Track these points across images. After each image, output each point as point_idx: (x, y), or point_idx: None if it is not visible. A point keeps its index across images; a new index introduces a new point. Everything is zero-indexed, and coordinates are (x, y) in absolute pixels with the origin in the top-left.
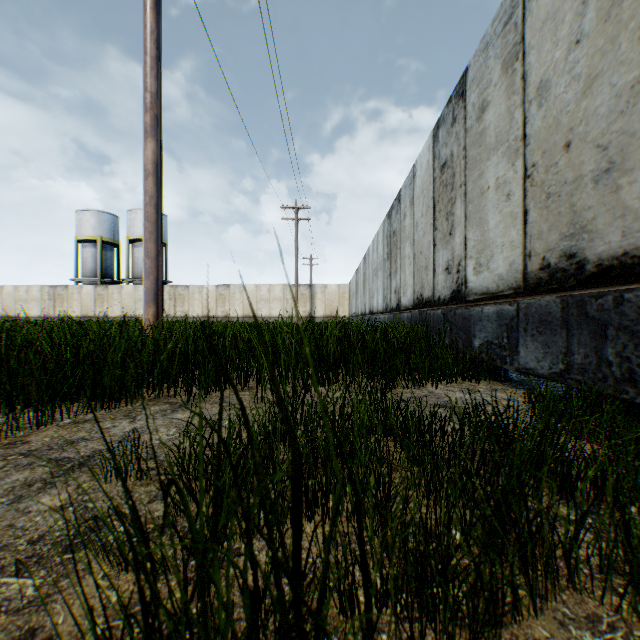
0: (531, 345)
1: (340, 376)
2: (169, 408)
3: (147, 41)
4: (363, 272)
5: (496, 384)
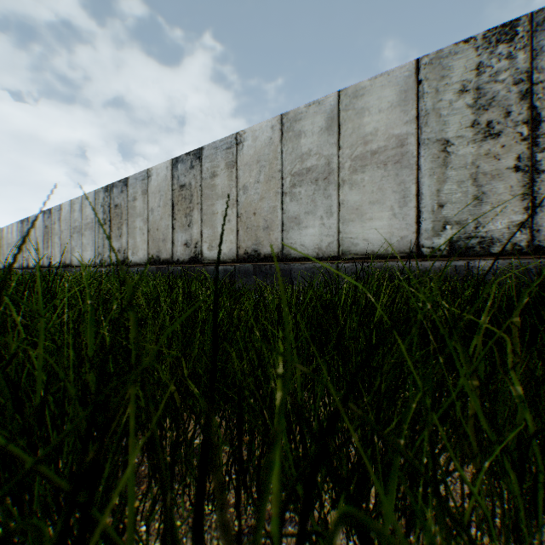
0: None
1: None
2: None
3: None
4: None
5: None
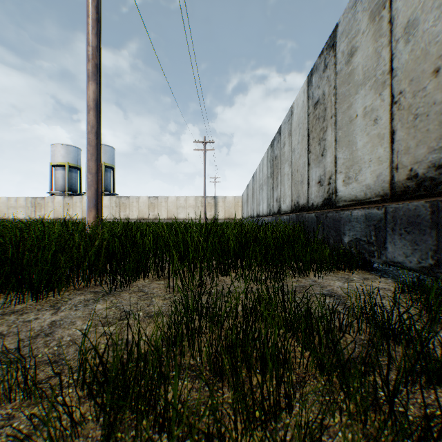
0: (399, 242)
1: (238, 266)
2: (92, 298)
3: (89, 7)
4: (252, 187)
5: (365, 273)
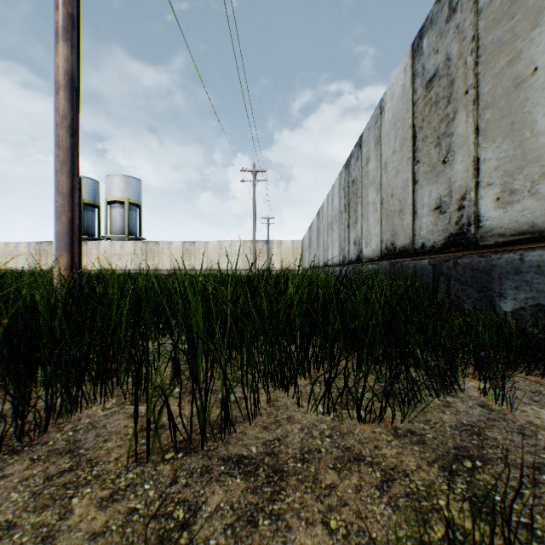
0: None
1: None
2: None
3: None
4: (317, 227)
5: None
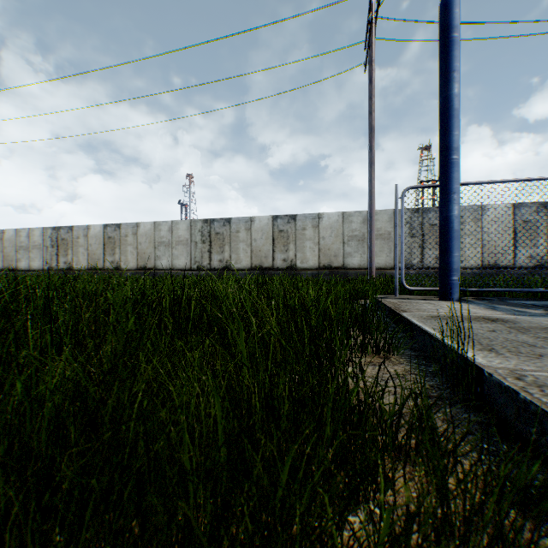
0: None
1: None
2: None
3: None
4: None
5: None
